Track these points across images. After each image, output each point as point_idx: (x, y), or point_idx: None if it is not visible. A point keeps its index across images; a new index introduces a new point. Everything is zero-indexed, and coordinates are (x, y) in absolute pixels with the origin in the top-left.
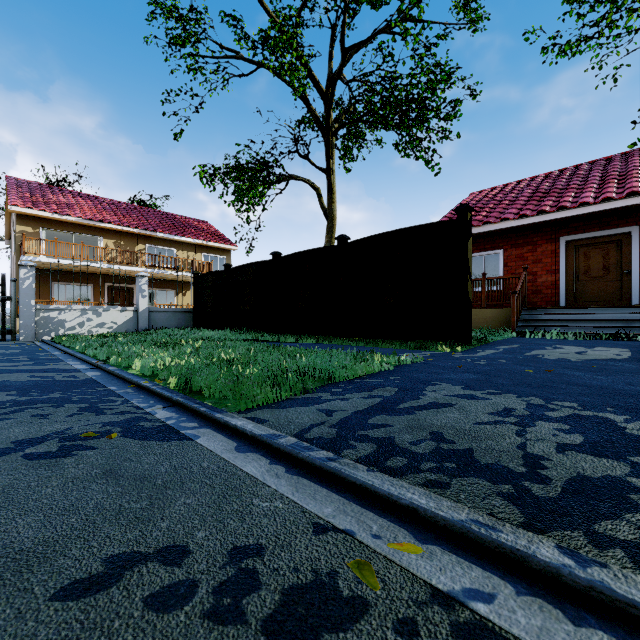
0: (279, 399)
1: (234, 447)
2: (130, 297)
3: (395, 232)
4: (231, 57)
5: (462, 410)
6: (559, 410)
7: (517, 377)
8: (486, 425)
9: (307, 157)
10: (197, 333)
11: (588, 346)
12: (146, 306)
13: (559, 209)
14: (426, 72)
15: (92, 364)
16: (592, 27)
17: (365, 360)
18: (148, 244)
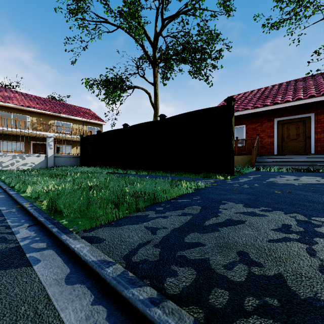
0: (117, 217)
1: (65, 276)
2: (46, 149)
3: (191, 112)
4: (103, 22)
5: (253, 227)
6: (323, 226)
7: (274, 197)
8: (278, 243)
9: (143, 76)
10: (80, 169)
11: (298, 175)
12: (52, 154)
13: (274, 104)
14: (205, 33)
15: (3, 189)
16: (287, 15)
17: (176, 185)
18: (56, 120)
